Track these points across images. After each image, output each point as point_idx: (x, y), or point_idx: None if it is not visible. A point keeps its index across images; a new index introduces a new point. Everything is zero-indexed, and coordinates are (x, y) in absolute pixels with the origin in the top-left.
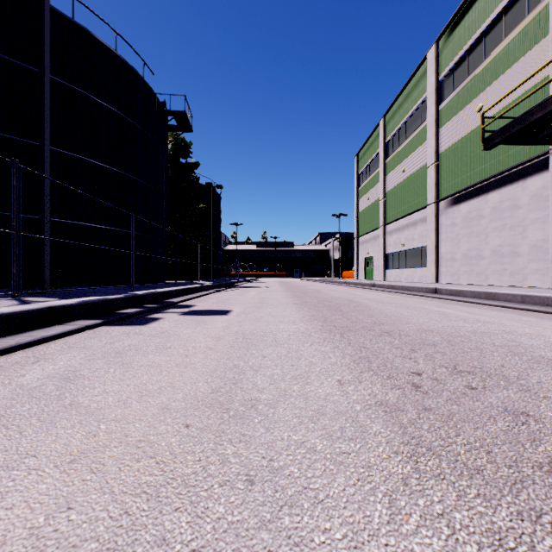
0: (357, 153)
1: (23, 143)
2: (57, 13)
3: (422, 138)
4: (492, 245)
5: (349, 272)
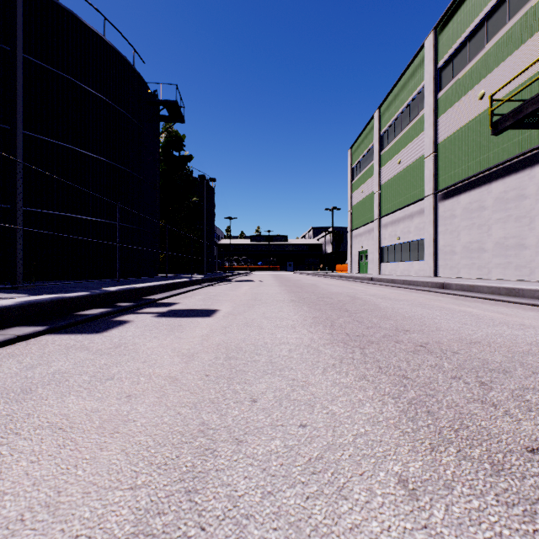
0: (351, 147)
1: (3, 129)
2: None
3: (419, 128)
4: (496, 237)
5: (343, 266)
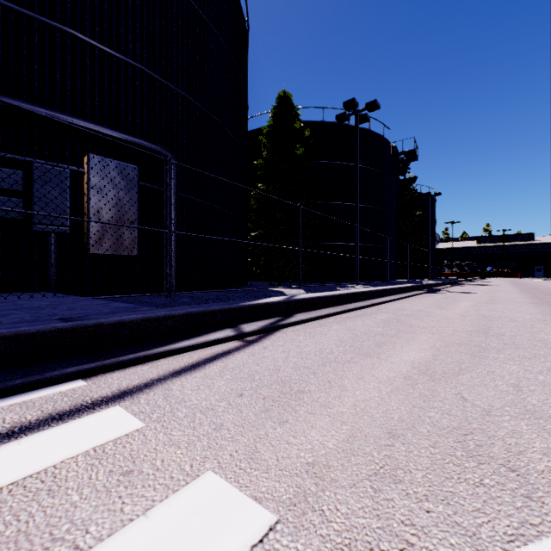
0: None
1: (328, 204)
2: (341, 125)
3: None
4: None
5: None
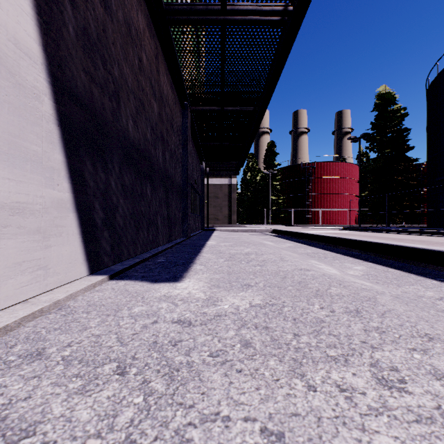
0: None
1: None
2: None
3: None
4: None
5: None
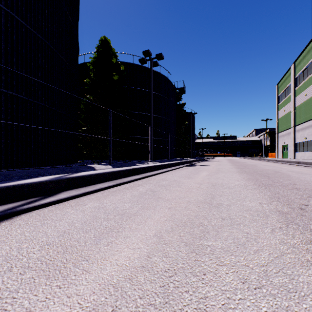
0: (277, 84)
1: (136, 113)
2: (144, 67)
3: None
4: None
5: (272, 154)
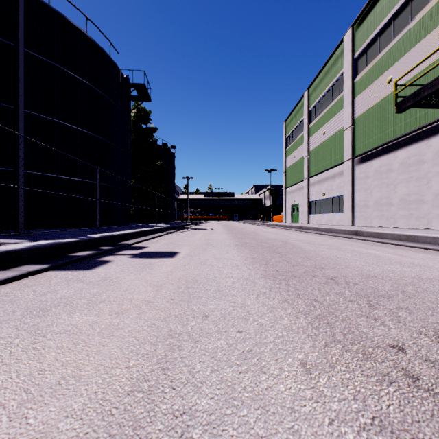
0: (285, 120)
1: (6, 108)
2: None
3: (339, 106)
4: (400, 194)
5: (279, 217)
